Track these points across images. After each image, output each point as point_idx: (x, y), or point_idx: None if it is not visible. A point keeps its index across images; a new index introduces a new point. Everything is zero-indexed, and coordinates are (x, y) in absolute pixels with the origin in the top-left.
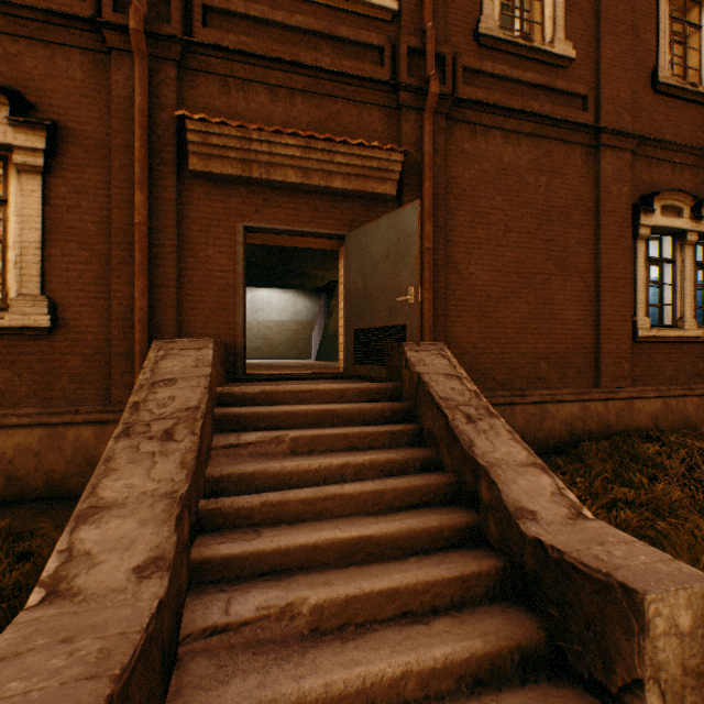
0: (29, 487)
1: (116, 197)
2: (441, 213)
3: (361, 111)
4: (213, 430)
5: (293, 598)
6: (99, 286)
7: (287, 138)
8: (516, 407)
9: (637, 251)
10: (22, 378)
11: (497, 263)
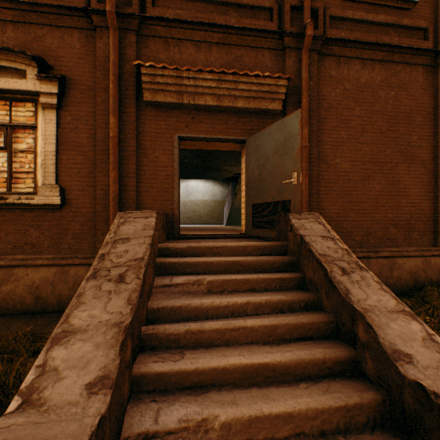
0: (47, 304)
1: (99, 121)
2: (314, 121)
3: (257, 54)
4: (155, 274)
5: (206, 415)
6: (89, 178)
7: (206, 74)
8: (371, 260)
9: None
10: (45, 236)
11: (356, 155)
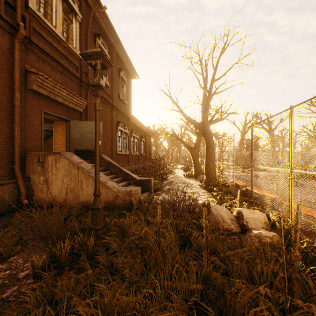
0: None
1: (2, 90)
2: (89, 118)
3: (73, 83)
4: None
5: None
6: None
7: (65, 90)
8: None
9: (117, 134)
10: None
11: None
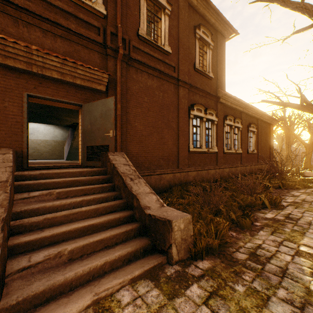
0: None
1: None
2: (124, 101)
3: (90, 52)
4: (14, 192)
5: (61, 250)
6: None
7: (53, 57)
8: (152, 176)
9: (190, 122)
10: None
11: (145, 122)
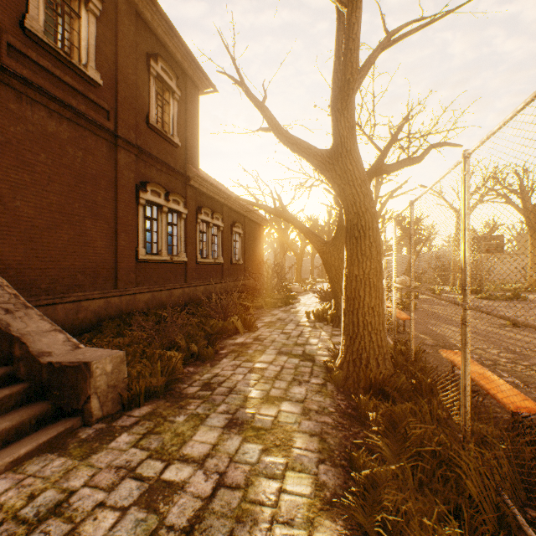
0: None
1: None
2: None
3: None
4: None
5: None
6: None
7: None
8: (59, 306)
9: (140, 211)
10: None
11: (43, 203)
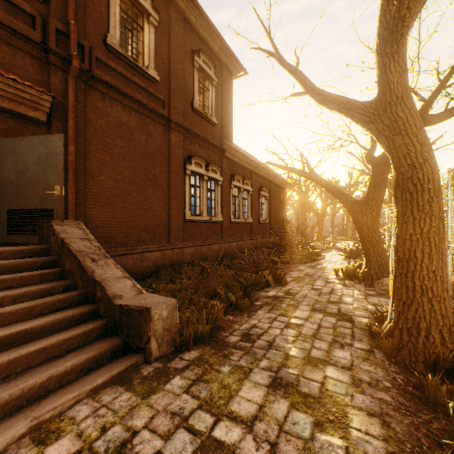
0: None
1: None
2: (82, 141)
3: (15, 52)
4: None
5: None
6: None
7: None
8: (129, 256)
9: (186, 180)
10: None
11: (119, 176)
